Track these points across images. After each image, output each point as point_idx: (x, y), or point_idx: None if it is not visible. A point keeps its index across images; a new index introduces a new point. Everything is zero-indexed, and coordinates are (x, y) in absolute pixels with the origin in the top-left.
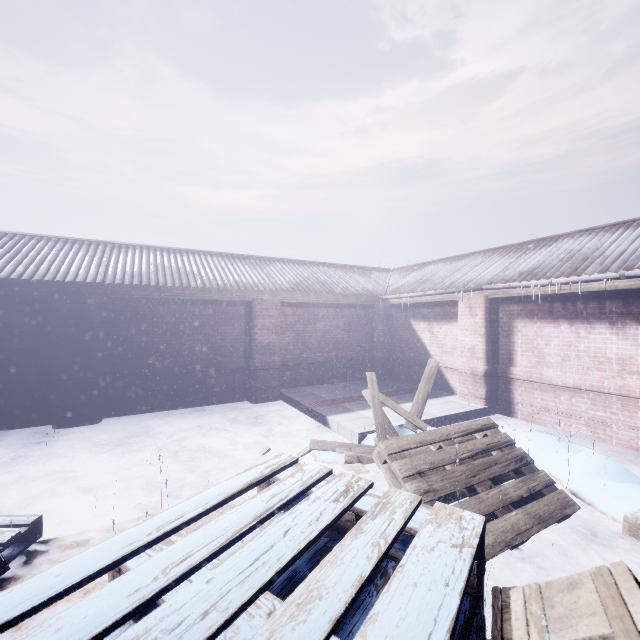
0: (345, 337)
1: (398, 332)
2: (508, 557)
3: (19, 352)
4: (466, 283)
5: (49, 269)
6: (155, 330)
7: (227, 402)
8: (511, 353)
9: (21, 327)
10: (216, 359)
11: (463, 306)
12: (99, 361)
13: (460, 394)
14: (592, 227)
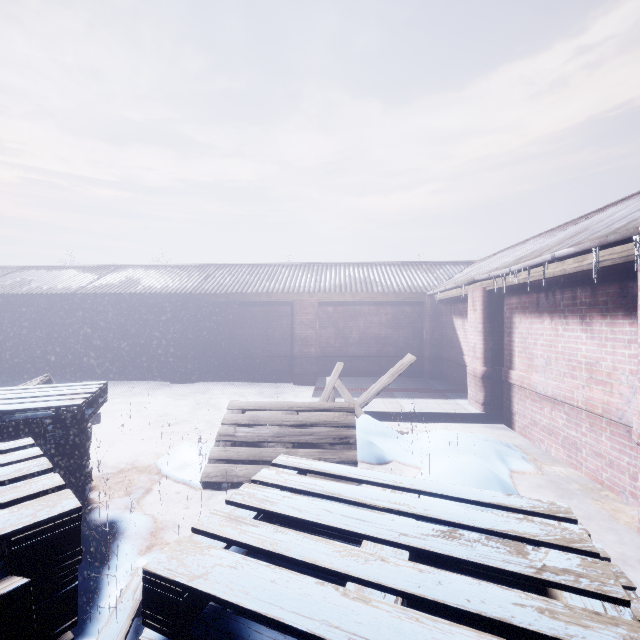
0: (389, 334)
1: (446, 330)
2: None
3: (158, 336)
4: (477, 274)
5: (172, 286)
6: (228, 324)
7: (277, 382)
8: (511, 354)
9: (159, 321)
10: (269, 347)
11: (469, 300)
12: (193, 344)
13: (468, 397)
14: None
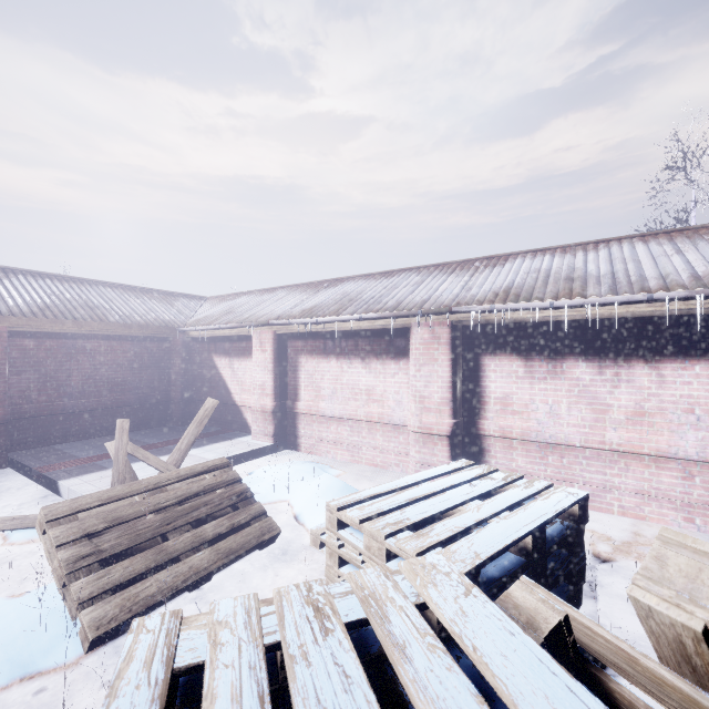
0: (128, 377)
1: (201, 369)
2: (185, 601)
3: None
4: (260, 317)
5: None
6: None
7: None
8: (297, 388)
9: None
10: None
11: (255, 341)
12: None
13: (253, 433)
14: (368, 273)
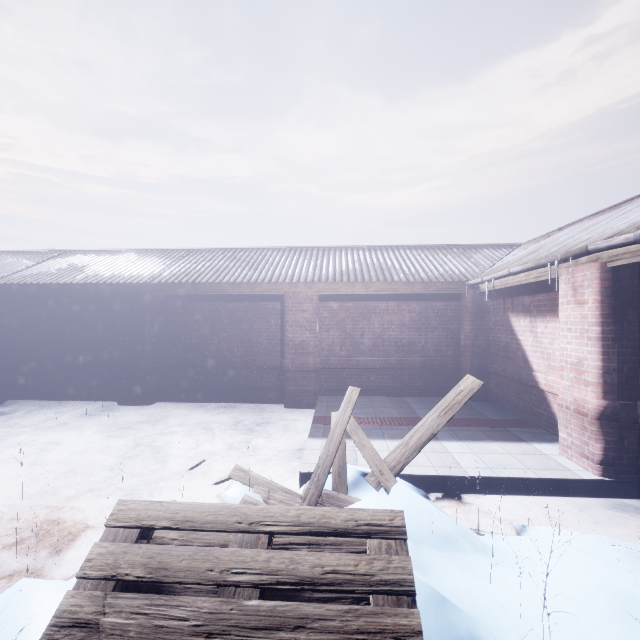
0: (413, 338)
1: (495, 333)
2: None
3: (105, 341)
4: (575, 245)
5: (124, 274)
6: (197, 325)
7: (263, 402)
8: None
9: (106, 321)
10: (252, 356)
11: (563, 287)
12: (149, 351)
13: (560, 444)
14: None
